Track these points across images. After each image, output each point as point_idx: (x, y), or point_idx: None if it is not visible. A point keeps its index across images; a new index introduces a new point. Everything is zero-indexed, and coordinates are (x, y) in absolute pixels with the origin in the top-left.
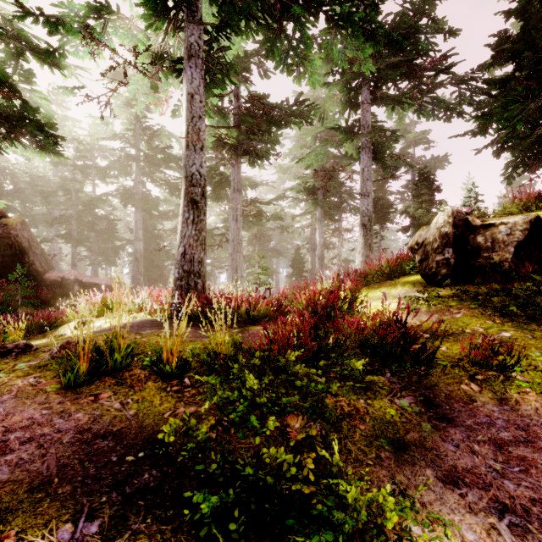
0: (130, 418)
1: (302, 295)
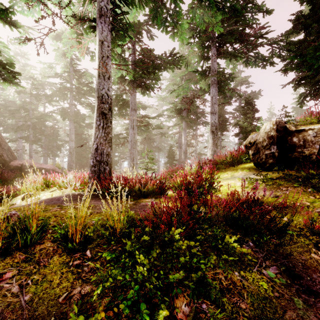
0: (24, 306)
1: (177, 177)
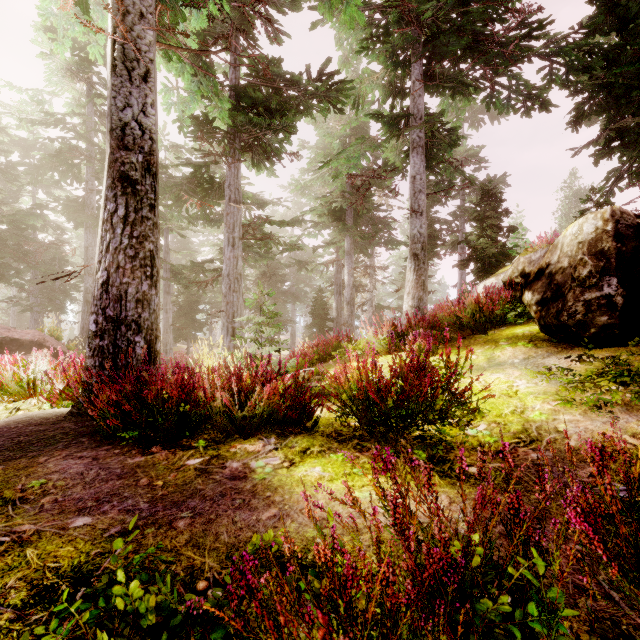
0: None
1: (347, 369)
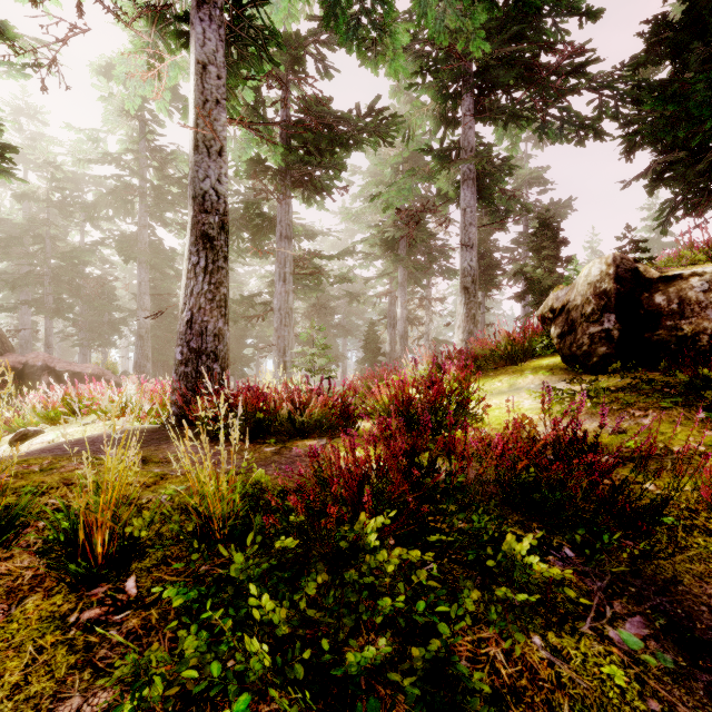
0: None
1: (382, 389)
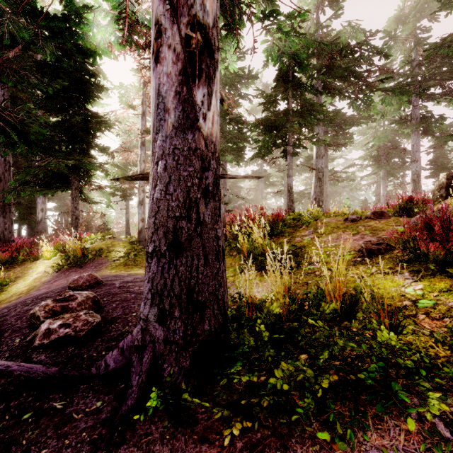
0: None
1: None
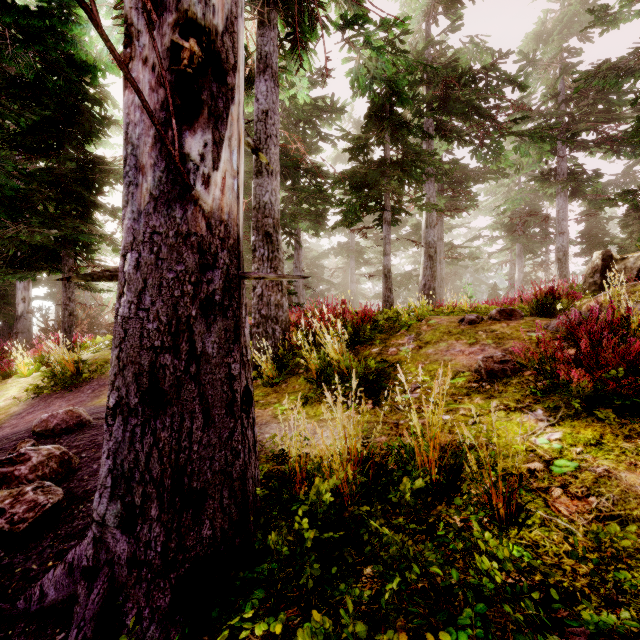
0: None
1: None
